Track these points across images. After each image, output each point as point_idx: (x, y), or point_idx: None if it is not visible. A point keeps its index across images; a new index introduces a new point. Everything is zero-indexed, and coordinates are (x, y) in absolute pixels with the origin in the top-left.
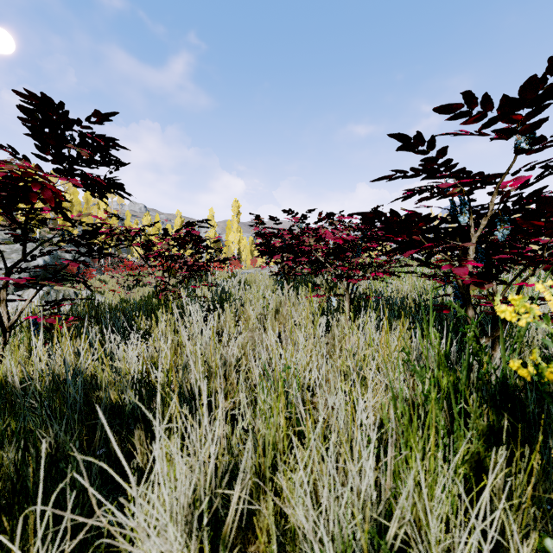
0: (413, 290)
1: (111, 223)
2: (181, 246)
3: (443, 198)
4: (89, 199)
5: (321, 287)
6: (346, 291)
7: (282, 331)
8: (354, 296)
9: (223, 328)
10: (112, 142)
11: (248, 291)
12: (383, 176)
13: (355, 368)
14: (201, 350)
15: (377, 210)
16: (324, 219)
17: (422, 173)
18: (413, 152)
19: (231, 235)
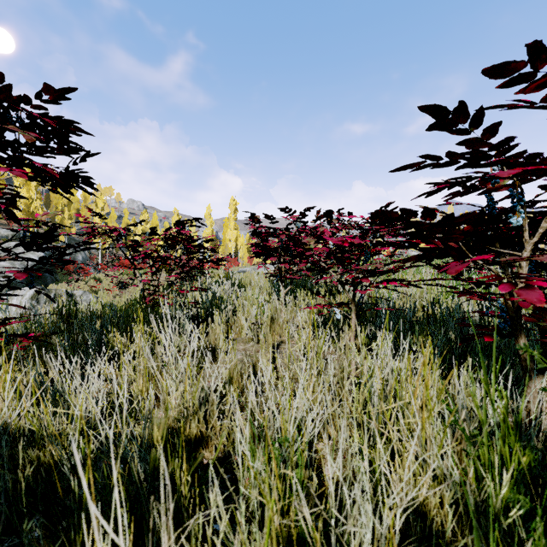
0: (422, 296)
1: (109, 221)
2: (170, 247)
3: (487, 192)
4: (87, 196)
5: (323, 296)
6: (352, 302)
7: (277, 356)
8: (361, 307)
9: (211, 342)
10: (70, 124)
11: (242, 294)
12: (407, 164)
13: (377, 425)
14: (176, 383)
15: (406, 208)
16: (322, 217)
17: (464, 159)
18: (449, 132)
19: (228, 233)
